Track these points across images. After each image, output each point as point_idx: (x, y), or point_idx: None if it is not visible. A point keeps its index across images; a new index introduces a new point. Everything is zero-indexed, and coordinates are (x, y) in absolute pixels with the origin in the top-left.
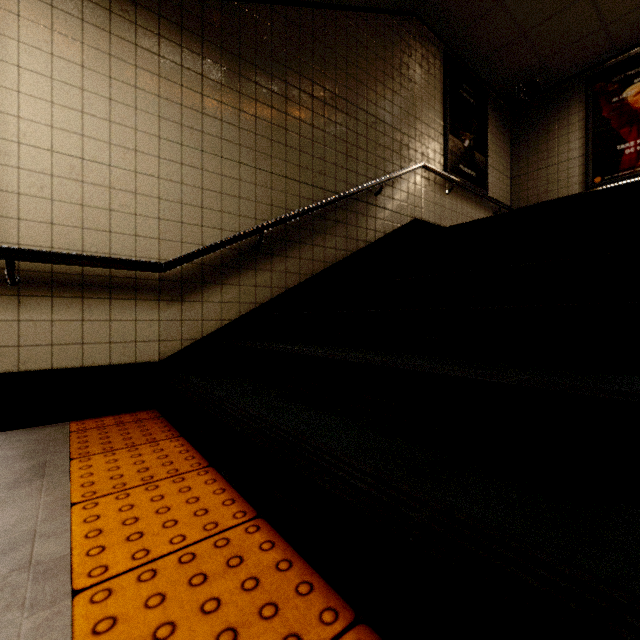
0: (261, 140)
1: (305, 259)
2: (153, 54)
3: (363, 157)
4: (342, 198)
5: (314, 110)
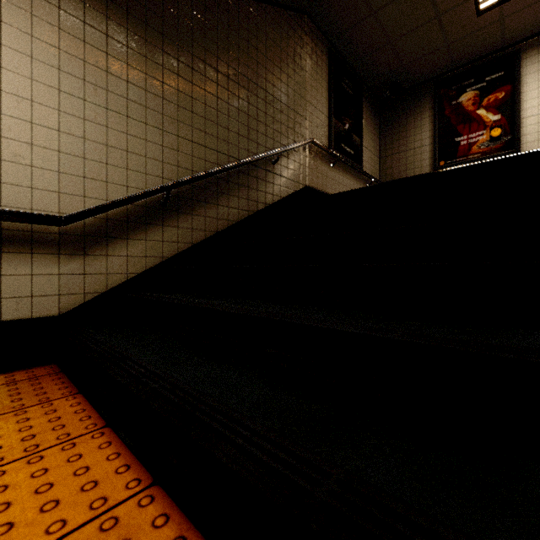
0: (168, 105)
1: (210, 217)
2: (52, 5)
3: (262, 130)
4: (244, 164)
5: (219, 83)
